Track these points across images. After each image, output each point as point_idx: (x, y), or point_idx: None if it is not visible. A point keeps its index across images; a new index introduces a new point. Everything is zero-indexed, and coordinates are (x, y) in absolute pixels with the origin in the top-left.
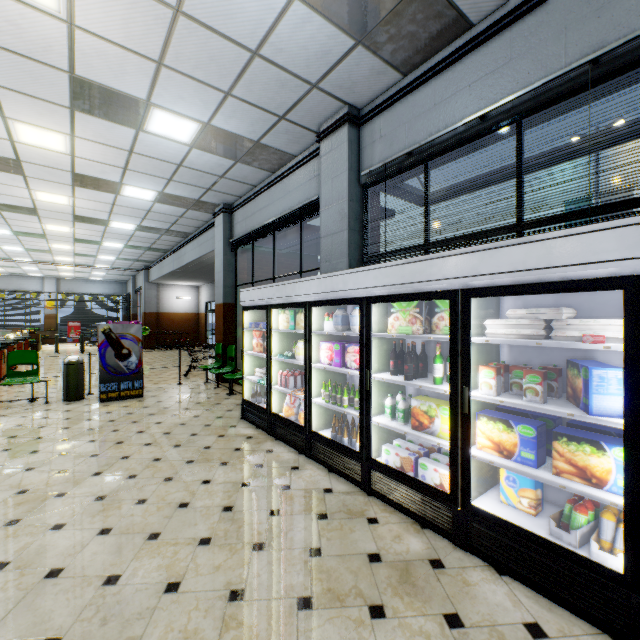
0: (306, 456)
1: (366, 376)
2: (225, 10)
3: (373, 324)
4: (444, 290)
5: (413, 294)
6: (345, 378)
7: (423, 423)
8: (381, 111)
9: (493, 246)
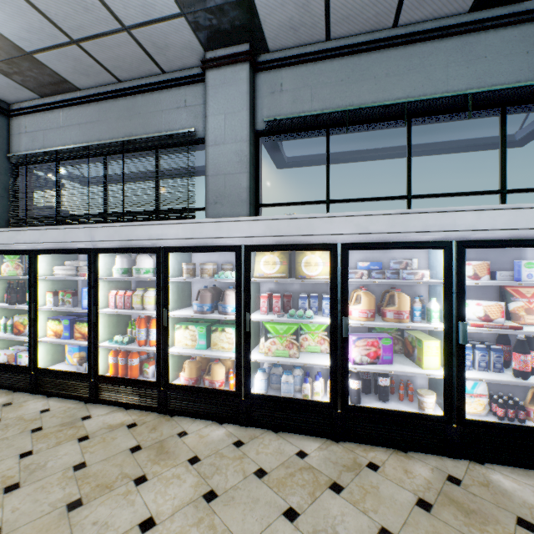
0: None
1: None
2: None
3: None
4: (26, 249)
5: (10, 251)
6: None
7: (21, 330)
8: (26, 114)
9: (46, 228)
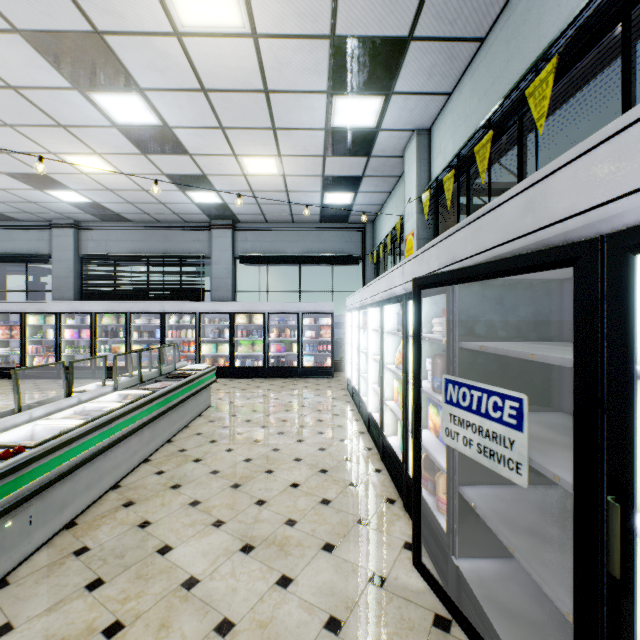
0: (58, 379)
1: (95, 339)
2: (28, 195)
3: (97, 321)
4: (124, 312)
5: (114, 312)
6: (75, 345)
7: (117, 351)
8: (93, 230)
9: (137, 302)
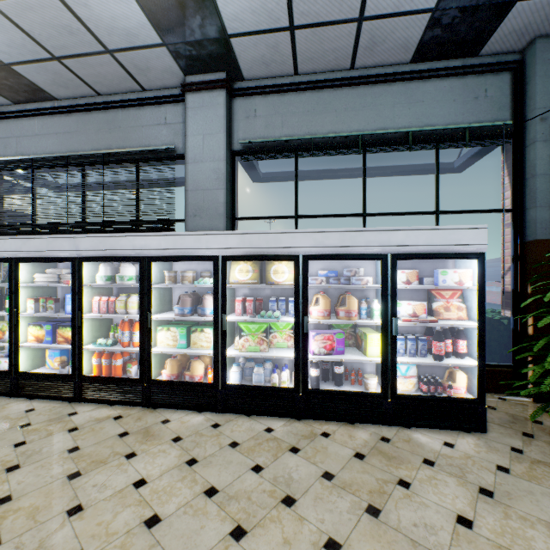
0: None
1: None
2: None
3: None
4: (6, 257)
5: None
6: None
7: None
8: None
9: (28, 237)
